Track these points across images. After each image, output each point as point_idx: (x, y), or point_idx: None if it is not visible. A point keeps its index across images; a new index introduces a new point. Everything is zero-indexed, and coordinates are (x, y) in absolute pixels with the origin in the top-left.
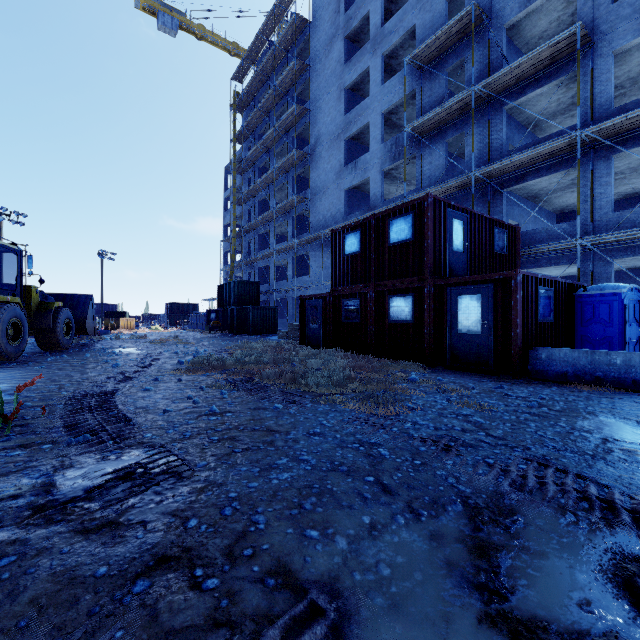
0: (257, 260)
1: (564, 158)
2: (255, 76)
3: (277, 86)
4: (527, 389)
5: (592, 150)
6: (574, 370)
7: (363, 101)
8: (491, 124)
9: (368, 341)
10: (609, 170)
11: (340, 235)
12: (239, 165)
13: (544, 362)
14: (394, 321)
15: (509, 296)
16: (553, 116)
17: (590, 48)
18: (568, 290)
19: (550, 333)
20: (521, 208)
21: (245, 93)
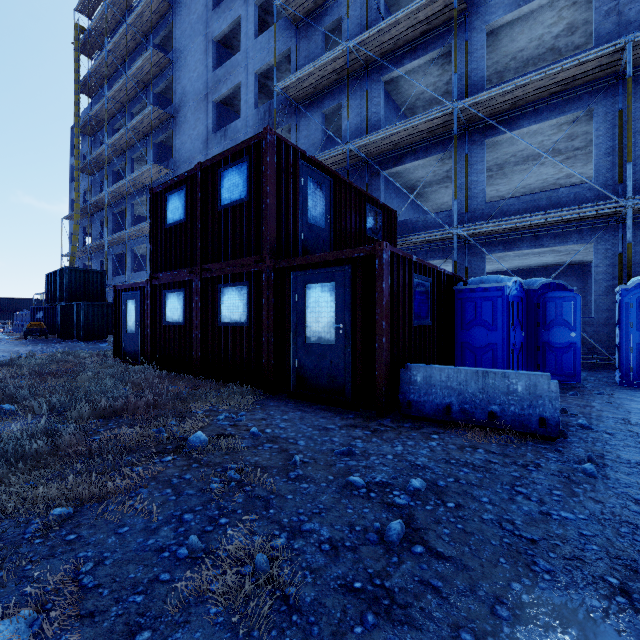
0: (109, 245)
1: (440, 139)
2: (104, 9)
3: (131, 24)
4: (393, 450)
5: (467, 132)
6: (460, 401)
7: (234, 56)
8: (369, 96)
9: (193, 353)
10: (483, 156)
11: (162, 196)
12: (85, 122)
13: (420, 388)
14: (225, 323)
15: (372, 285)
16: (429, 104)
17: (465, 18)
18: (447, 283)
19: (428, 340)
20: (400, 199)
21: (93, 30)
